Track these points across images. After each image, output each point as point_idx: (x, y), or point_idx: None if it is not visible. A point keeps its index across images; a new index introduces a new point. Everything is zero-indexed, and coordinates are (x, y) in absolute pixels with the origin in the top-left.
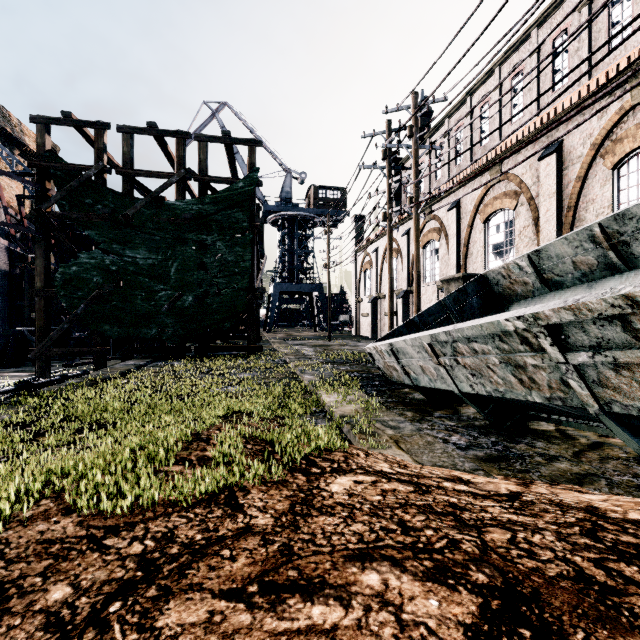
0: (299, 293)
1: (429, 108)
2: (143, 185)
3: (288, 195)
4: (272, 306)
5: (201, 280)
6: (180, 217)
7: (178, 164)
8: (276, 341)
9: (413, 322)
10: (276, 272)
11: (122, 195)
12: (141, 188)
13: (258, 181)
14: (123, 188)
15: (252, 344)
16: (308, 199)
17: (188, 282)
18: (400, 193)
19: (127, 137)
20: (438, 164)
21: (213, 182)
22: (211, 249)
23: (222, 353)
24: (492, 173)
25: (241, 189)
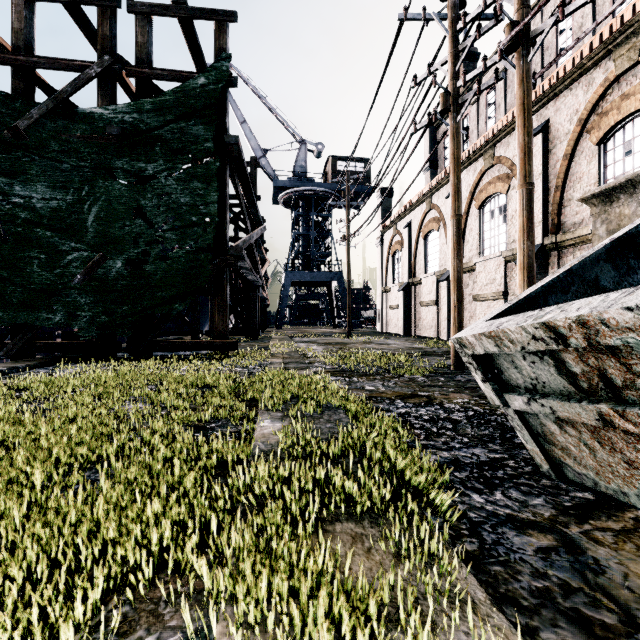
0: (316, 284)
1: (474, 50)
2: (46, 83)
3: (302, 170)
4: (283, 298)
5: (136, 234)
6: (103, 133)
7: (101, 49)
8: (278, 337)
9: (638, 242)
10: (288, 258)
11: (9, 97)
12: (43, 88)
13: (230, 77)
14: (12, 87)
15: (221, 339)
16: (326, 174)
17: (115, 238)
18: (436, 160)
19: (19, 6)
20: (489, 113)
21: (157, 78)
22: (153, 185)
23: (183, 353)
24: (620, 54)
25: (202, 88)
